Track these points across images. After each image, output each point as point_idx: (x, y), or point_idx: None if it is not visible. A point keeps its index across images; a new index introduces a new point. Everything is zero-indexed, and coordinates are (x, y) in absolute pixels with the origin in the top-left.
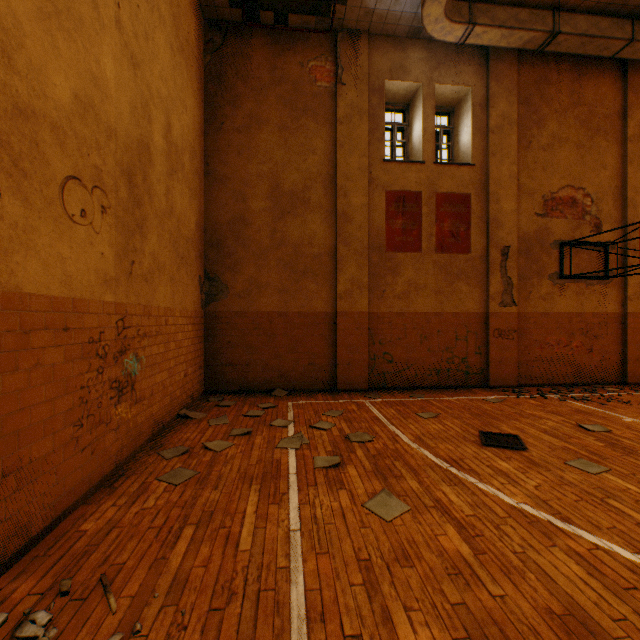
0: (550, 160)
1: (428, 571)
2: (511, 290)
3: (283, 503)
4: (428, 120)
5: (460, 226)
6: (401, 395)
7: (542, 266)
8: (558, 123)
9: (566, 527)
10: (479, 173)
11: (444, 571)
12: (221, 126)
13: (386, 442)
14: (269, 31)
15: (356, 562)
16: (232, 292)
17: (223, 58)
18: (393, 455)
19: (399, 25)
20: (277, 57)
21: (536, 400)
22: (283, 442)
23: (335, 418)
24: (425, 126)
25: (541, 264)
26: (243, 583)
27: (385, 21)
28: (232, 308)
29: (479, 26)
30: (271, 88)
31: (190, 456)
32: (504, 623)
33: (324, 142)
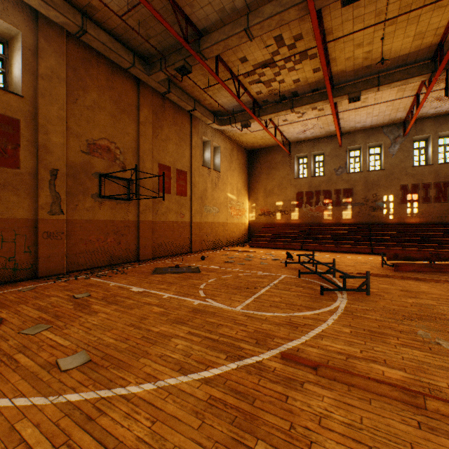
0: (93, 117)
1: None
2: (60, 202)
3: None
4: None
5: (8, 144)
6: None
7: (87, 188)
8: (99, 95)
9: None
10: (30, 106)
11: None
12: None
13: None
14: None
15: None
16: None
17: None
18: None
19: None
20: None
21: (68, 282)
22: None
23: None
24: None
25: (86, 186)
26: None
27: None
28: None
29: None
30: None
31: None
32: None
33: None
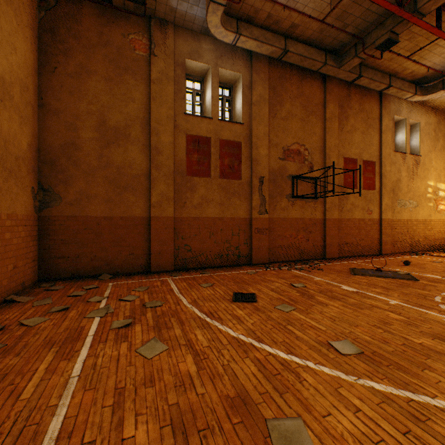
0: (287, 126)
1: (163, 387)
2: (265, 204)
3: (73, 358)
4: (215, 91)
5: (235, 162)
6: (195, 273)
7: (282, 190)
8: (291, 105)
9: (259, 345)
10: (246, 129)
11: (174, 385)
12: (54, 70)
13: (171, 305)
14: (97, 5)
15: (114, 391)
16: (65, 201)
17: (56, 16)
18: (172, 314)
19: (195, 23)
20: (104, 26)
21: (275, 271)
22: (92, 313)
23: (141, 292)
24: (213, 94)
25: (282, 188)
26: (12, 424)
27: (185, 18)
28: (65, 213)
29: (243, 36)
30: (99, 48)
31: (4, 332)
32: (198, 410)
33: (141, 95)
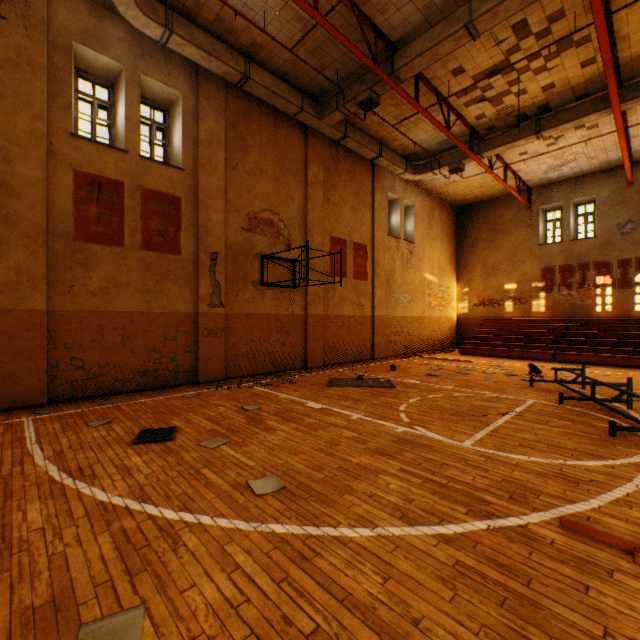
0: (254, 184)
1: None
2: (220, 293)
3: None
4: (133, 108)
5: (170, 227)
6: (90, 404)
7: (248, 274)
8: (260, 155)
9: (139, 507)
10: (190, 179)
11: None
12: None
13: (4, 468)
14: None
15: None
16: None
17: None
18: None
19: None
20: None
21: (231, 390)
22: None
23: None
24: (129, 113)
25: (247, 272)
26: None
27: None
28: None
29: (178, 36)
30: None
31: None
32: None
33: None
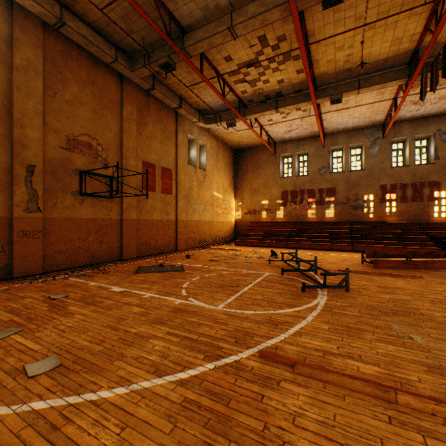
0: (73, 112)
1: None
2: (38, 200)
3: None
4: None
5: None
6: None
7: (67, 185)
8: (80, 90)
9: None
10: (4, 98)
11: None
12: None
13: None
14: None
15: None
16: None
17: None
18: None
19: None
20: None
21: (45, 282)
22: None
23: None
24: None
25: (66, 183)
26: None
27: None
28: None
29: None
30: None
31: None
32: None
33: None
